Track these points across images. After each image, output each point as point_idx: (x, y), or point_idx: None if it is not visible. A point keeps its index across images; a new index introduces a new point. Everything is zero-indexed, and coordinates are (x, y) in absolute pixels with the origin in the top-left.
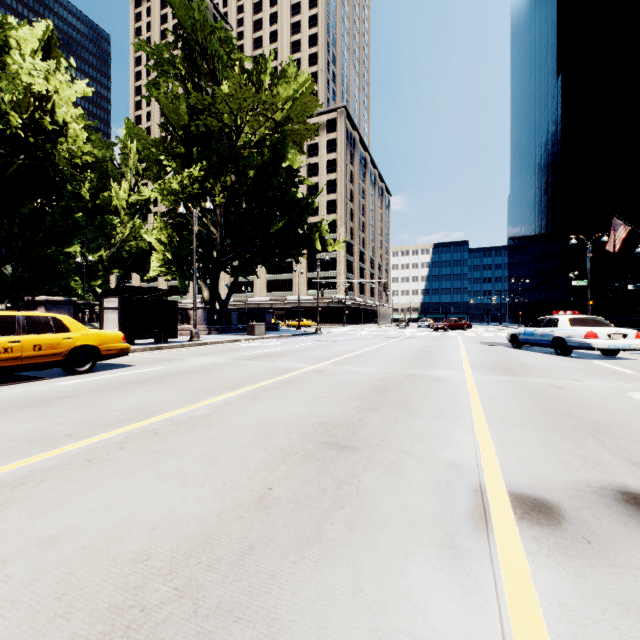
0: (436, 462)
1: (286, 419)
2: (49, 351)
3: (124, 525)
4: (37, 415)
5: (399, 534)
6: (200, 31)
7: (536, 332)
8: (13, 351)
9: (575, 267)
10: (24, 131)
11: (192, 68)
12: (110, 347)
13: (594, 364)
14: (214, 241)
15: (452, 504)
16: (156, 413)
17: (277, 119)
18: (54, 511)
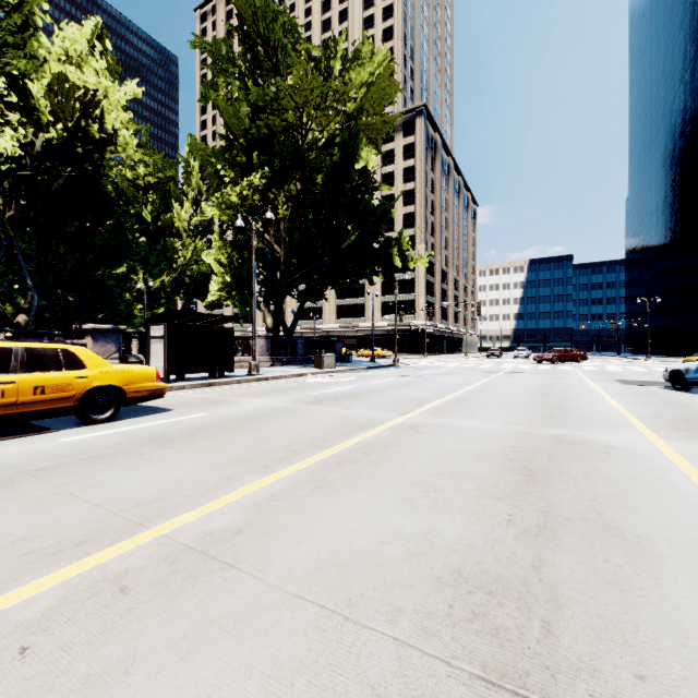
0: None
1: (380, 555)
2: (55, 394)
3: None
4: None
5: None
6: (261, 19)
7: None
8: (5, 395)
9: None
10: (71, 141)
11: (253, 64)
12: (139, 388)
13: None
14: (278, 261)
15: None
16: (153, 518)
17: (349, 111)
18: None
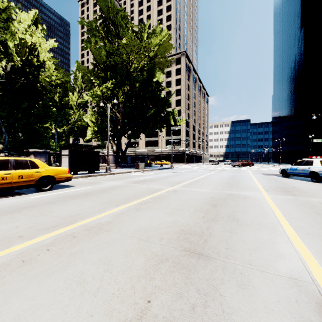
0: (276, 274)
1: (158, 227)
2: (27, 179)
3: None
4: (9, 219)
5: None
6: (111, 12)
7: (298, 168)
8: (7, 179)
9: (311, 132)
10: (24, 66)
11: (107, 32)
12: (61, 176)
13: None
14: (118, 121)
15: None
16: (78, 220)
17: (150, 56)
18: None
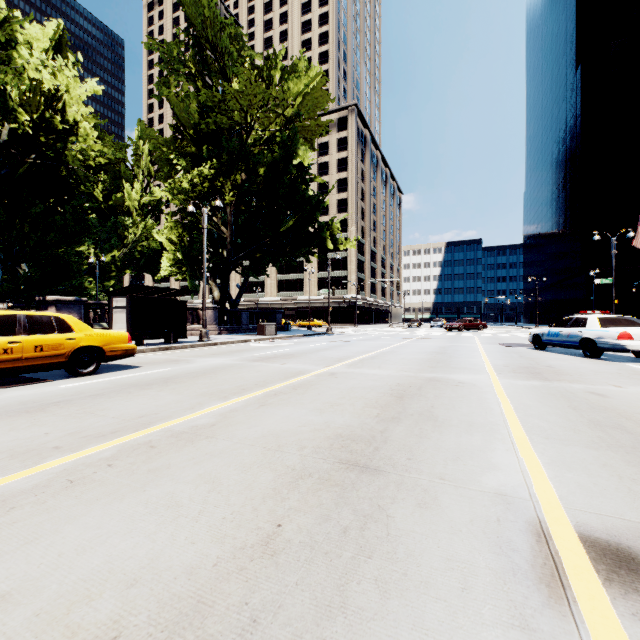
0: (479, 490)
1: (298, 430)
2: (51, 352)
3: (95, 578)
4: (28, 423)
5: (449, 603)
6: (210, 28)
7: (562, 333)
8: (13, 352)
9: (595, 265)
10: (35, 130)
11: (202, 66)
12: (115, 348)
13: (630, 367)
14: (224, 240)
15: (511, 554)
16: (155, 421)
17: (288, 115)
18: (15, 554)
